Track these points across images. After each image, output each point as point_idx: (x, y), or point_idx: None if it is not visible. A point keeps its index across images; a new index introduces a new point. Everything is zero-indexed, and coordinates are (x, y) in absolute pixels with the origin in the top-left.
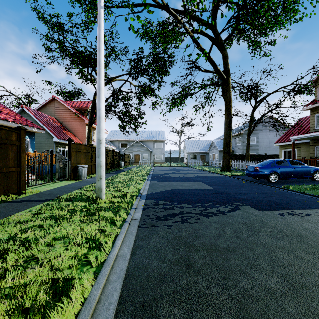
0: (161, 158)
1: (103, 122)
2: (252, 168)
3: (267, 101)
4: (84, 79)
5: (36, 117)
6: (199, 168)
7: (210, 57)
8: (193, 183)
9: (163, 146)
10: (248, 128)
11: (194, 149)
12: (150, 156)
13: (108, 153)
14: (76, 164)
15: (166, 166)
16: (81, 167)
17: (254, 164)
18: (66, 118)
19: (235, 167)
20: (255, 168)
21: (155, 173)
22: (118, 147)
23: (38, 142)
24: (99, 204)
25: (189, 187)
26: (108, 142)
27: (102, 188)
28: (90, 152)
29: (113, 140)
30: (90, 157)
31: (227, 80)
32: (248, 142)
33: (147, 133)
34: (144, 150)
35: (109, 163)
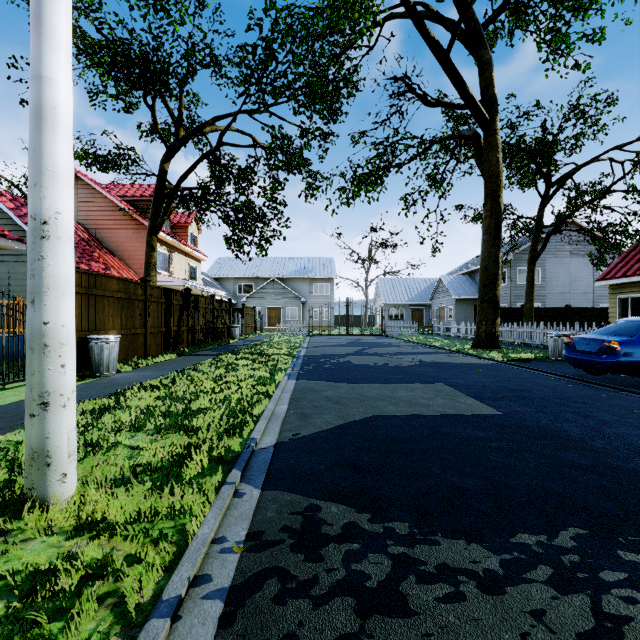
0: (326, 316)
1: (60, 141)
2: (594, 344)
3: (575, 183)
4: (131, 113)
5: (16, 215)
6: (414, 339)
7: (451, 62)
8: (422, 389)
9: (331, 290)
10: (531, 246)
11: (398, 297)
12: (302, 313)
13: (200, 303)
14: (86, 331)
15: (337, 334)
16: (99, 339)
17: (591, 332)
18: (104, 223)
19: (502, 338)
20: (604, 344)
21: (313, 352)
22: (234, 293)
23: (22, 276)
24: (6, 550)
25: (419, 407)
26: (210, 281)
27: (52, 448)
28: (142, 299)
29: (222, 279)
30: (141, 313)
31: (489, 124)
32: (531, 278)
33: (297, 263)
34: (290, 299)
35: (201, 327)
